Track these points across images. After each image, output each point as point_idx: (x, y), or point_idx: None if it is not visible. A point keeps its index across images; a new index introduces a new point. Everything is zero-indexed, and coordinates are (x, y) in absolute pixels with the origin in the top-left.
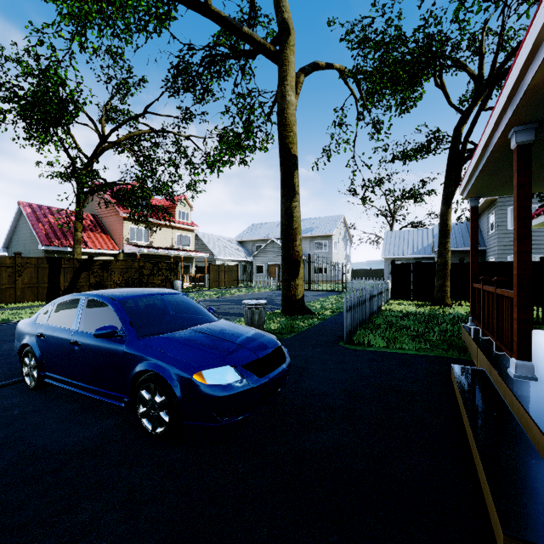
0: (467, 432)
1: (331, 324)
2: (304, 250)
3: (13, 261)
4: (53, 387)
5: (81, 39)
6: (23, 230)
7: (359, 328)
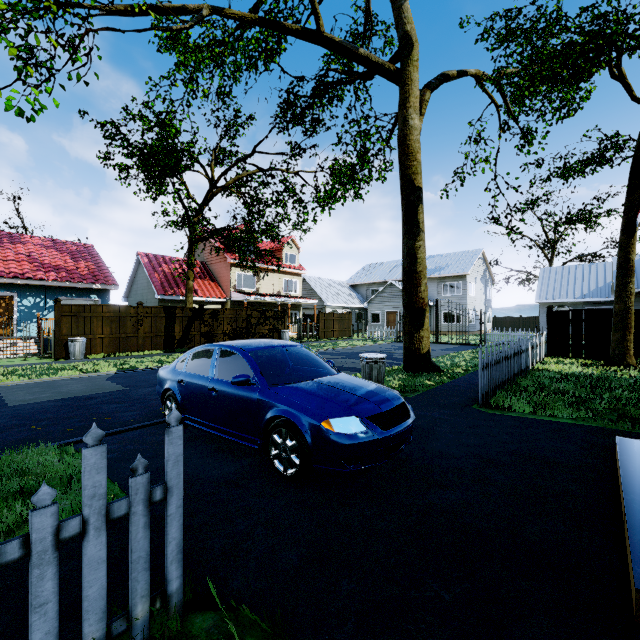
0: (622, 508)
1: (463, 384)
2: (430, 294)
3: (136, 311)
4: (190, 429)
5: (193, 86)
6: (141, 280)
7: (499, 390)
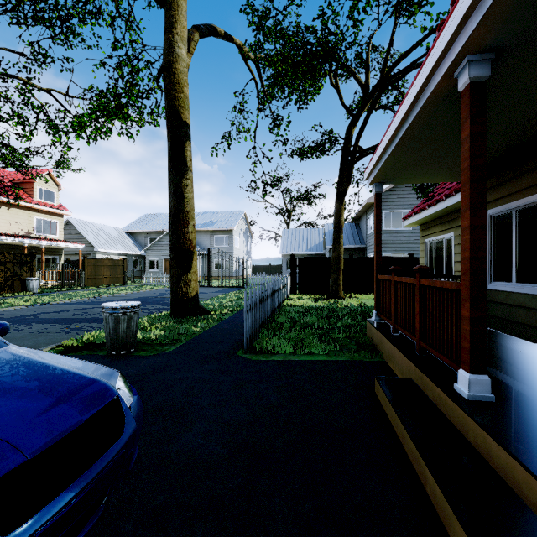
0: (442, 518)
1: (229, 326)
2: (204, 244)
3: None
4: None
5: None
6: None
7: (262, 329)
